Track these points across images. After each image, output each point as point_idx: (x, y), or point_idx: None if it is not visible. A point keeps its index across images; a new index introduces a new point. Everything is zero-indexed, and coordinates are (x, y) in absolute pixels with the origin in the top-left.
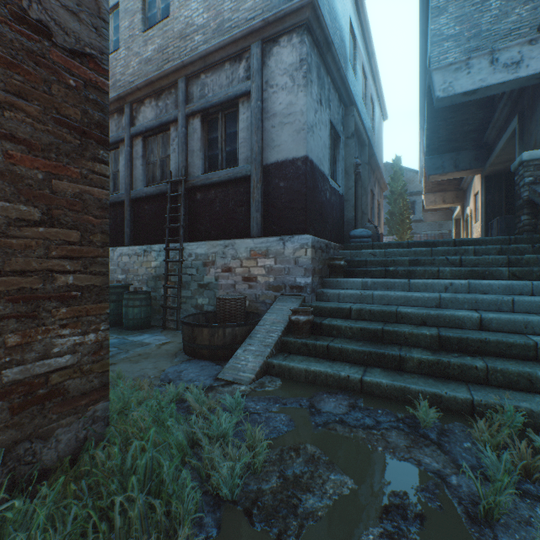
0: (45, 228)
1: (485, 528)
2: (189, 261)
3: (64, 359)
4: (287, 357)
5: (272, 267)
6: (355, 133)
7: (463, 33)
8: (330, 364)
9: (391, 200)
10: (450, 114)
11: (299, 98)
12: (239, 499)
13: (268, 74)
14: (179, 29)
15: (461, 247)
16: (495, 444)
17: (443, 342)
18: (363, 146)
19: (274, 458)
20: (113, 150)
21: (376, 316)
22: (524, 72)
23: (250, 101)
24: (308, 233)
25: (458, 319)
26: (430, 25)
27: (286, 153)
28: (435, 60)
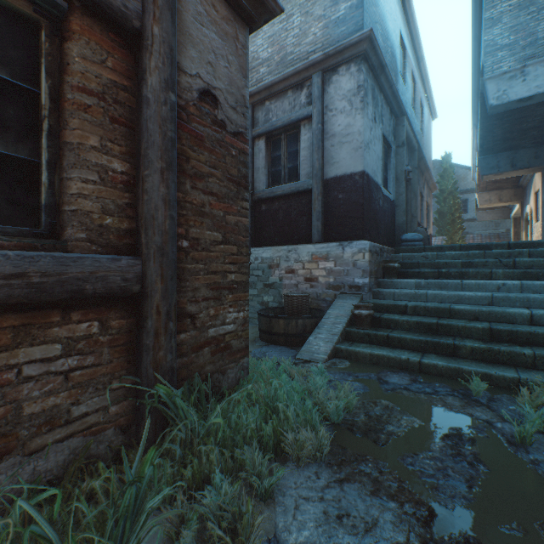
0: (223, 245)
1: (520, 448)
2: (255, 264)
3: (230, 327)
4: (352, 344)
5: (331, 269)
6: (405, 141)
7: (518, 42)
8: (390, 350)
9: (440, 199)
10: (506, 112)
11: (357, 120)
12: (341, 423)
13: (328, 100)
14: None
15: (515, 250)
16: (535, 406)
17: (494, 334)
18: (412, 151)
19: (358, 406)
20: None
21: (430, 312)
22: None
23: (310, 124)
24: (364, 239)
25: (509, 315)
26: (483, 36)
27: (344, 169)
28: (489, 69)
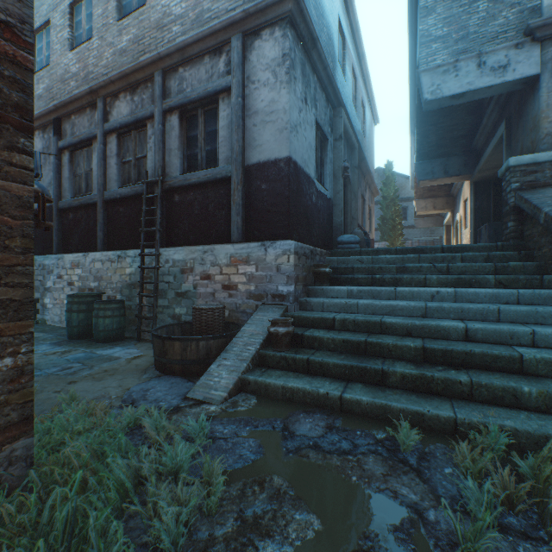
0: None
1: None
2: (166, 267)
3: None
4: (264, 372)
5: (253, 274)
6: (344, 136)
7: (451, 34)
8: (309, 379)
9: (383, 205)
10: (439, 119)
11: (282, 95)
12: (184, 551)
13: (250, 69)
14: (156, 19)
15: (449, 254)
16: (477, 470)
17: (427, 354)
18: (352, 149)
19: (235, 494)
20: (86, 148)
21: (360, 327)
22: (511, 77)
23: (230, 98)
24: (291, 238)
25: (444, 329)
26: (418, 26)
27: (268, 154)
28: (424, 61)
